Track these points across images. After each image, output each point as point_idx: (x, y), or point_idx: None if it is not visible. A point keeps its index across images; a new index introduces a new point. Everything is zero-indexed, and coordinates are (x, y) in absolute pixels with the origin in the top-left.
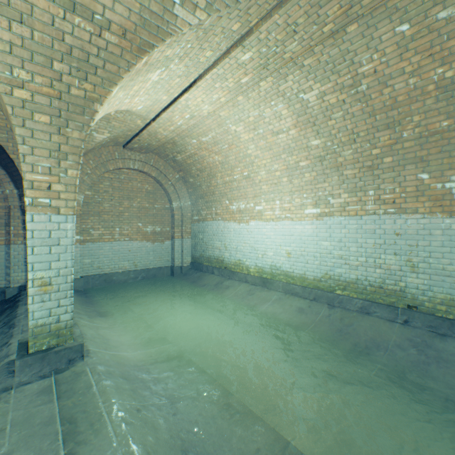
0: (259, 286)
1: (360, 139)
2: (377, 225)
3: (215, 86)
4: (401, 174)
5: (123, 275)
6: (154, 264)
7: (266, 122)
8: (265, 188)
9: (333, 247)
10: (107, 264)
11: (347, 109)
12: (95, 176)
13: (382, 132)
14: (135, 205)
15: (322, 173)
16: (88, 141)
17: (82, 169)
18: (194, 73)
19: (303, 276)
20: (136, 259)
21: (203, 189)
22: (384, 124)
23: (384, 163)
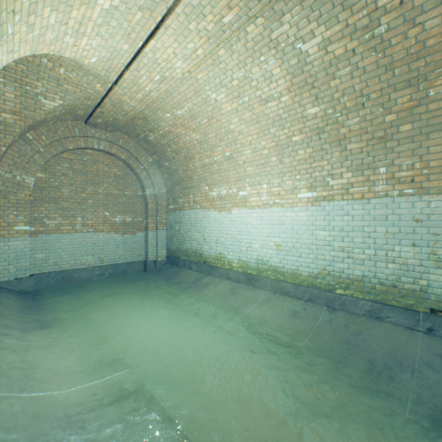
0: (243, 284)
1: (370, 103)
2: (390, 210)
3: (189, 27)
4: (423, 145)
5: (86, 272)
6: (124, 258)
7: (254, 86)
8: (250, 169)
9: (332, 237)
10: (66, 260)
11: (357, 63)
12: (50, 155)
13: (400, 92)
14: (101, 191)
15: (320, 148)
16: (34, 109)
17: (32, 146)
18: (161, 5)
19: (295, 272)
20: (102, 253)
21: (180, 174)
22: (405, 80)
23: (401, 133)
